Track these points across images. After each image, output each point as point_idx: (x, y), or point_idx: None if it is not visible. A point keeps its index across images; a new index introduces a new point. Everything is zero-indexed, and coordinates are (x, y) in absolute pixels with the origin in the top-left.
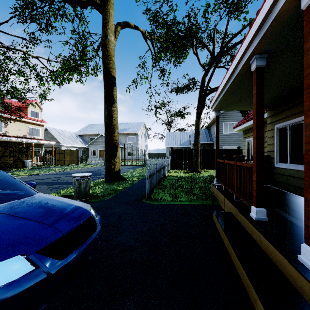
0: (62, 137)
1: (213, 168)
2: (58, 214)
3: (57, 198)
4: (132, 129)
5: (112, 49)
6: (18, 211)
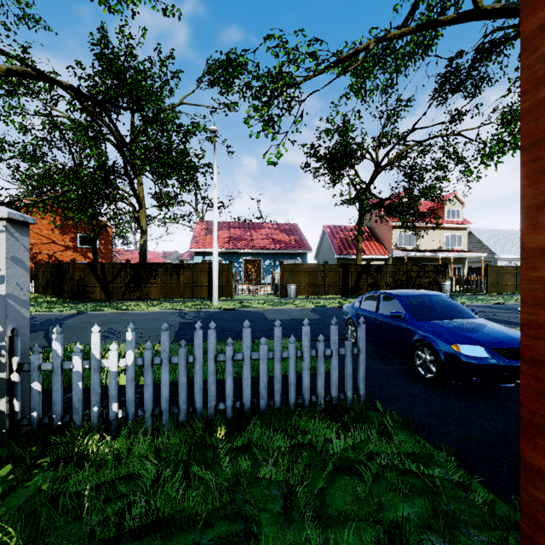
0: (498, 243)
1: None
2: (503, 334)
3: (501, 325)
4: None
5: None
6: (472, 326)
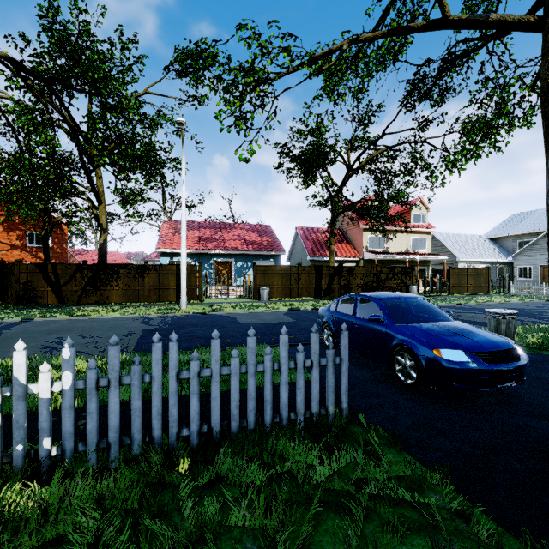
0: (458, 247)
1: None
2: (482, 337)
3: (477, 328)
4: None
5: None
6: (450, 328)
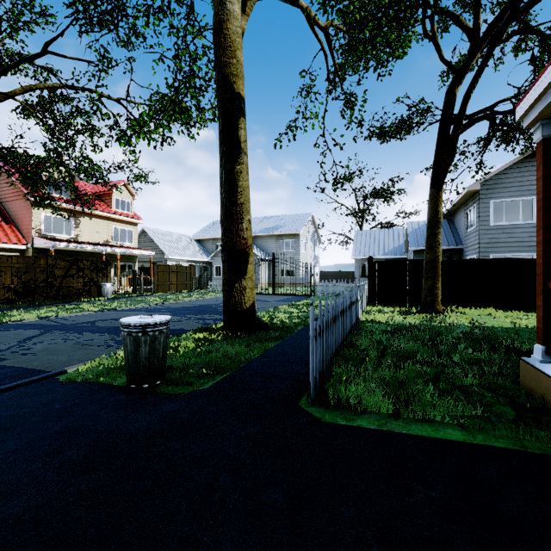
0: (168, 244)
1: (472, 304)
2: None
3: None
4: (289, 227)
5: (236, 33)
6: None
